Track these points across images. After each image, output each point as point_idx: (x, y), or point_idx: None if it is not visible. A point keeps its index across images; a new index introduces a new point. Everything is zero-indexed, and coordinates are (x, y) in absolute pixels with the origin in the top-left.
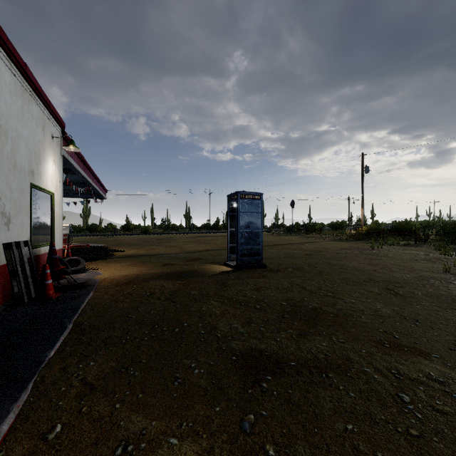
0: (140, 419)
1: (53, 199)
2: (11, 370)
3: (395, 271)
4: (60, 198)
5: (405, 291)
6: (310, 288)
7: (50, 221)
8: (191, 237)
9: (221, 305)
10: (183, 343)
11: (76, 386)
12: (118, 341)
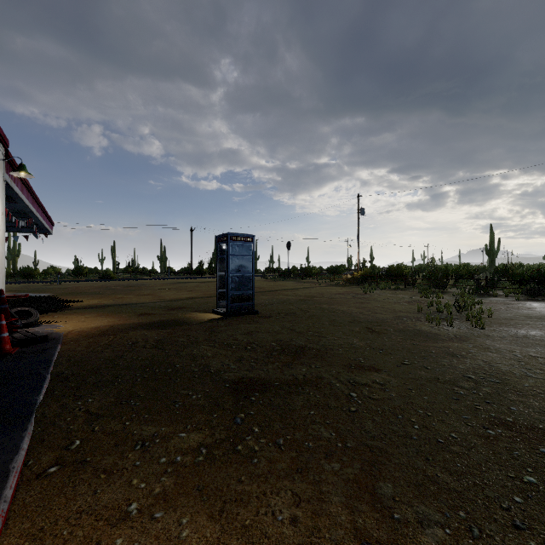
0: (150, 428)
1: None
2: (3, 413)
3: (379, 312)
4: (2, 234)
5: (381, 328)
6: (299, 330)
7: None
8: (169, 284)
9: (212, 348)
10: (178, 379)
11: (82, 416)
12: (110, 384)
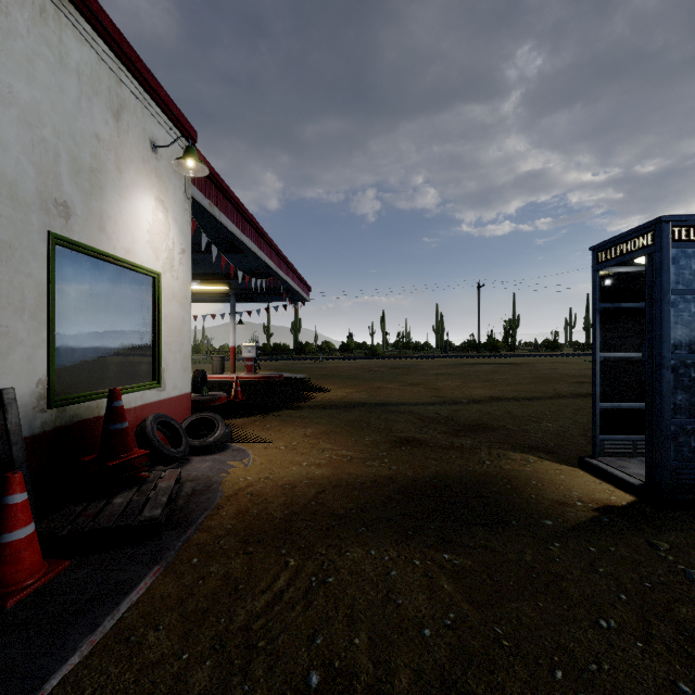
0: None
1: (157, 286)
2: None
3: None
4: (183, 287)
5: None
6: None
7: (150, 335)
8: (448, 365)
9: None
10: None
11: None
12: None
